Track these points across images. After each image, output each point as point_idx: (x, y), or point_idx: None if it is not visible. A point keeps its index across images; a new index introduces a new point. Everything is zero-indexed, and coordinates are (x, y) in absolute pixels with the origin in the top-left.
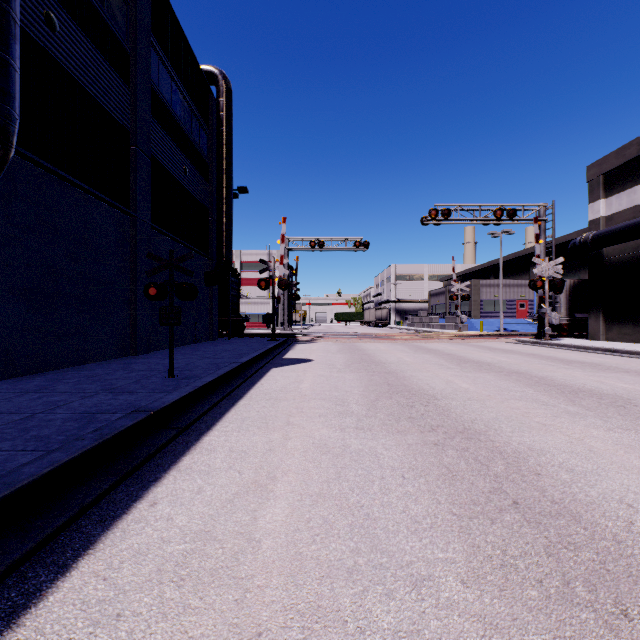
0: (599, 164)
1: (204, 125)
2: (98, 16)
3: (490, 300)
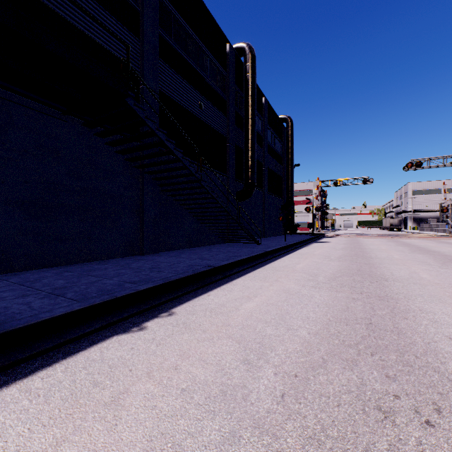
0: None
1: (281, 142)
2: (257, 133)
3: None
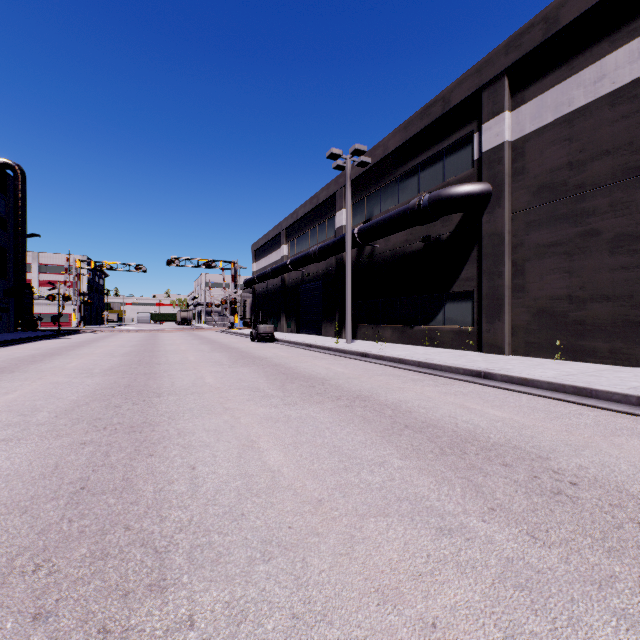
0: (253, 246)
1: (3, 197)
2: None
3: None
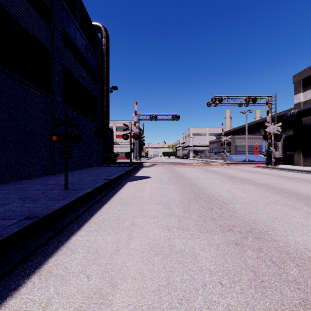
0: (300, 74)
1: (94, 53)
2: None
3: (240, 145)
